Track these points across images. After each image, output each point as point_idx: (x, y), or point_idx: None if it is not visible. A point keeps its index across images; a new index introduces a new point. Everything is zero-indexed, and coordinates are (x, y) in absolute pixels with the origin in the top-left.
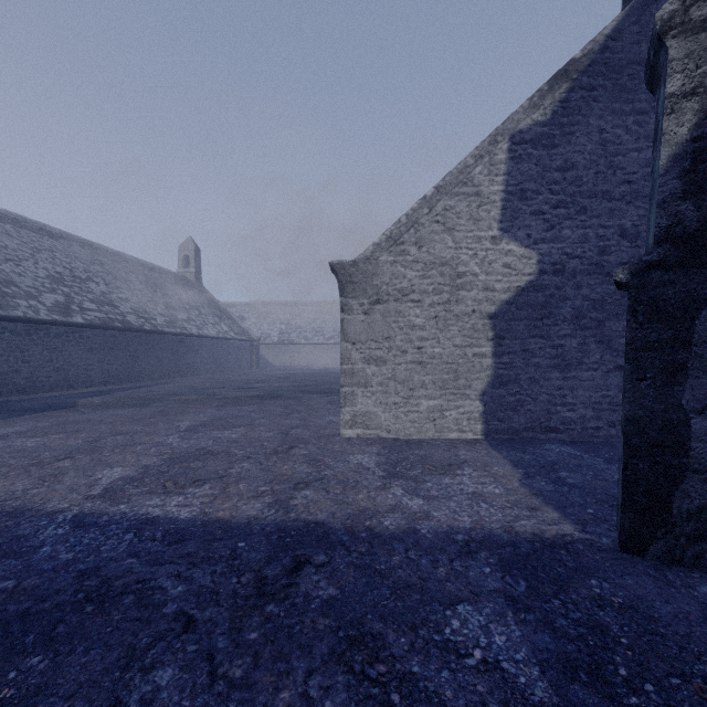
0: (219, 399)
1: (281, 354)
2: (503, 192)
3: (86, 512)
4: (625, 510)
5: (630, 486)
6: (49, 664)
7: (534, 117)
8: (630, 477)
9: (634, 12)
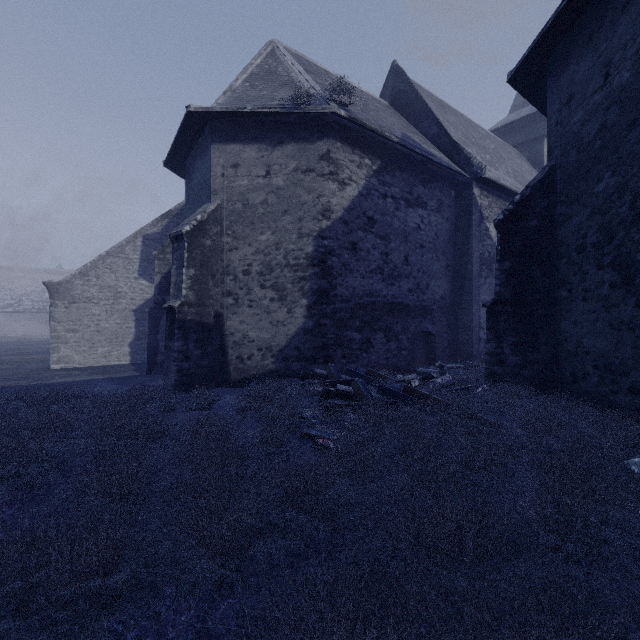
0: None
1: None
2: (140, 259)
3: None
4: (148, 365)
5: (149, 359)
6: None
7: (154, 230)
8: (149, 357)
9: None
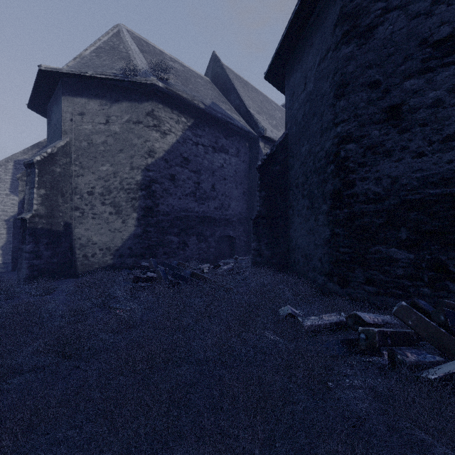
0: None
1: None
2: (11, 179)
3: None
4: (12, 263)
5: (13, 259)
6: None
7: (25, 157)
8: (13, 257)
9: None
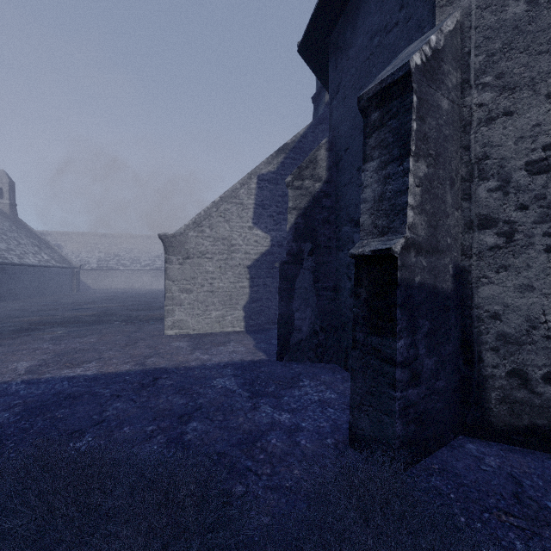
0: (60, 318)
1: (100, 278)
2: (254, 204)
3: (27, 379)
4: (278, 346)
5: (279, 338)
6: (69, 410)
7: (269, 168)
8: (279, 334)
9: (312, 127)
